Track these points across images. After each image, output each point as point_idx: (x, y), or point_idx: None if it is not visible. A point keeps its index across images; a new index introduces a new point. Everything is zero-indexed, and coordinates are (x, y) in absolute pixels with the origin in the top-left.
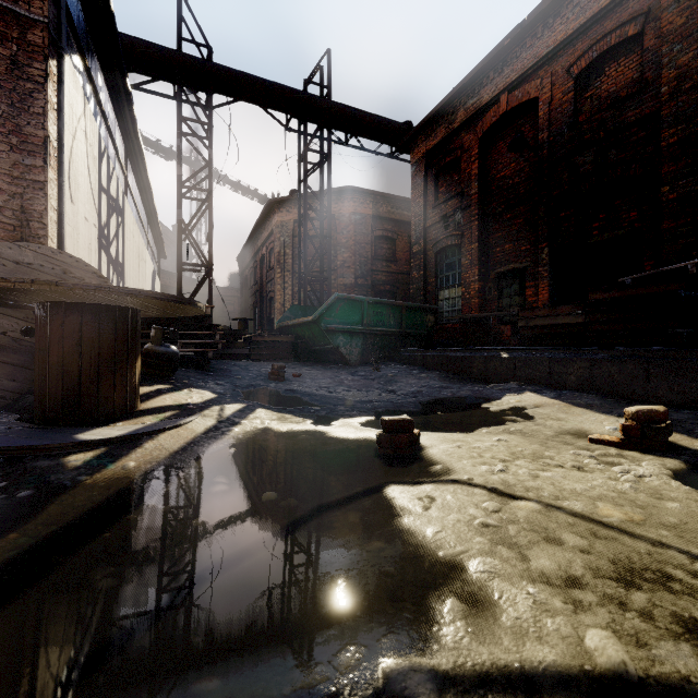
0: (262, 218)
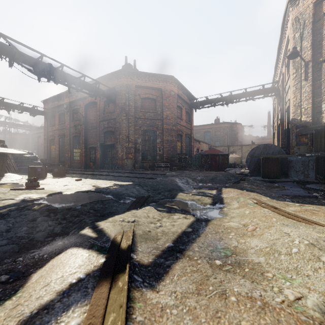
0: None
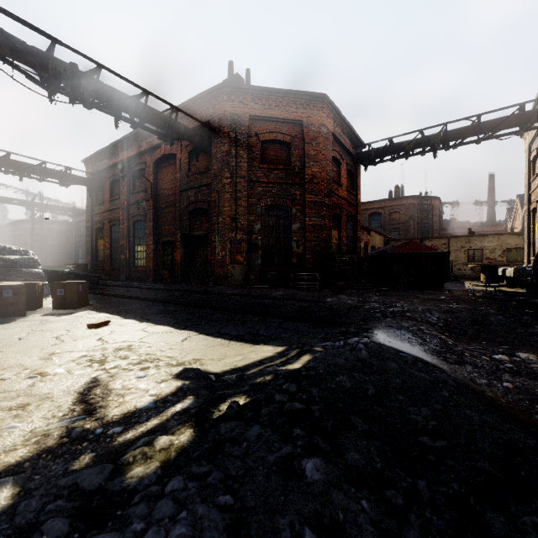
0: (16, 222)
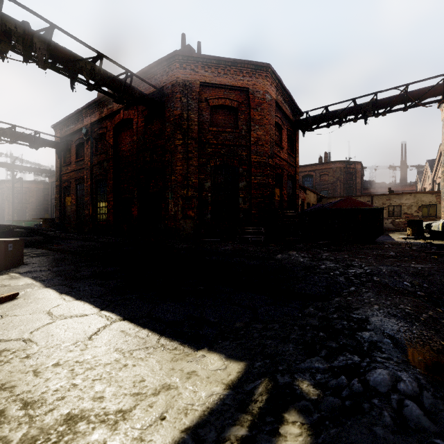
0: None
